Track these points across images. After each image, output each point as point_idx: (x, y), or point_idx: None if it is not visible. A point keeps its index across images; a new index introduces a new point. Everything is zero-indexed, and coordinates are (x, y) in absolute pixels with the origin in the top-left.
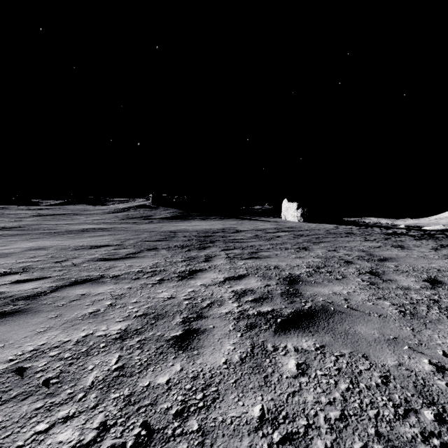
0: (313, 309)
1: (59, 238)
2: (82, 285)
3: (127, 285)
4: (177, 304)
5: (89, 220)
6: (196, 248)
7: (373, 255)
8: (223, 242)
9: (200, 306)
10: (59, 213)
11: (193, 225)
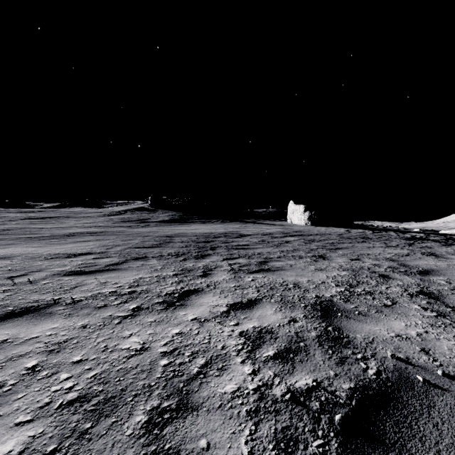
0: (387, 380)
1: (36, 244)
2: (14, 321)
3: (83, 319)
4: (147, 368)
5: (80, 223)
6: (193, 257)
7: (408, 266)
8: (226, 249)
9: (187, 374)
10: (50, 216)
11: (193, 228)
